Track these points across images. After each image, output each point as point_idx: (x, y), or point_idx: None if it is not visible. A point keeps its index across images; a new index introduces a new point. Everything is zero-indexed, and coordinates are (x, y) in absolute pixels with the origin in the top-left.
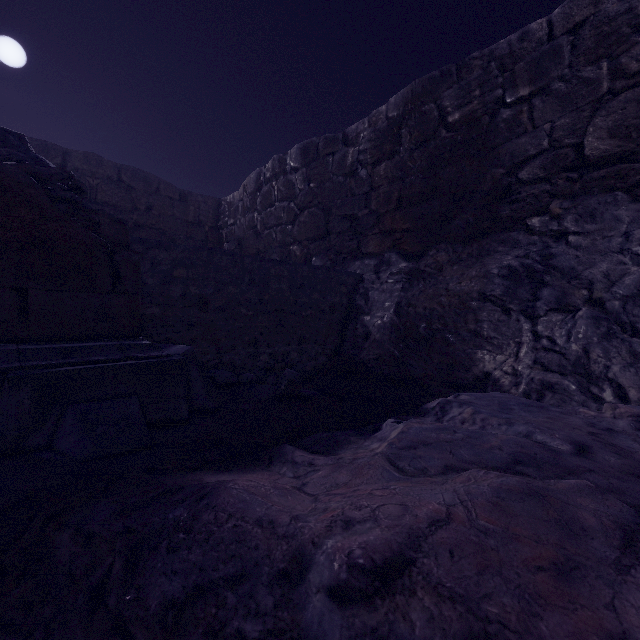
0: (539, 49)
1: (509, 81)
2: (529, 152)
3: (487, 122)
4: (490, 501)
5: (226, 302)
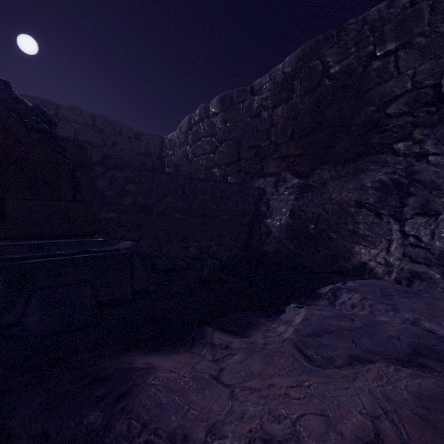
0: (403, 13)
1: (379, 39)
2: (395, 92)
3: (361, 72)
4: (415, 412)
5: (165, 209)
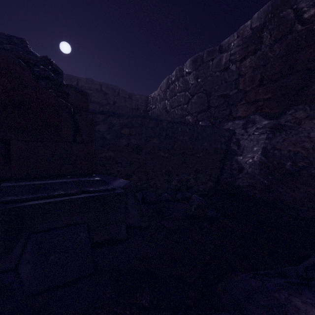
0: None
1: None
2: None
3: None
4: None
5: (152, 148)
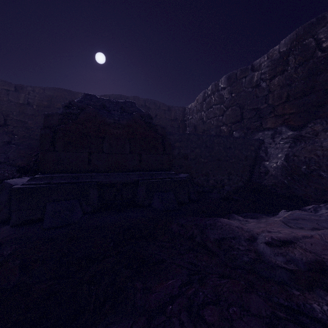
0: None
1: None
2: None
3: None
4: None
5: (195, 156)
